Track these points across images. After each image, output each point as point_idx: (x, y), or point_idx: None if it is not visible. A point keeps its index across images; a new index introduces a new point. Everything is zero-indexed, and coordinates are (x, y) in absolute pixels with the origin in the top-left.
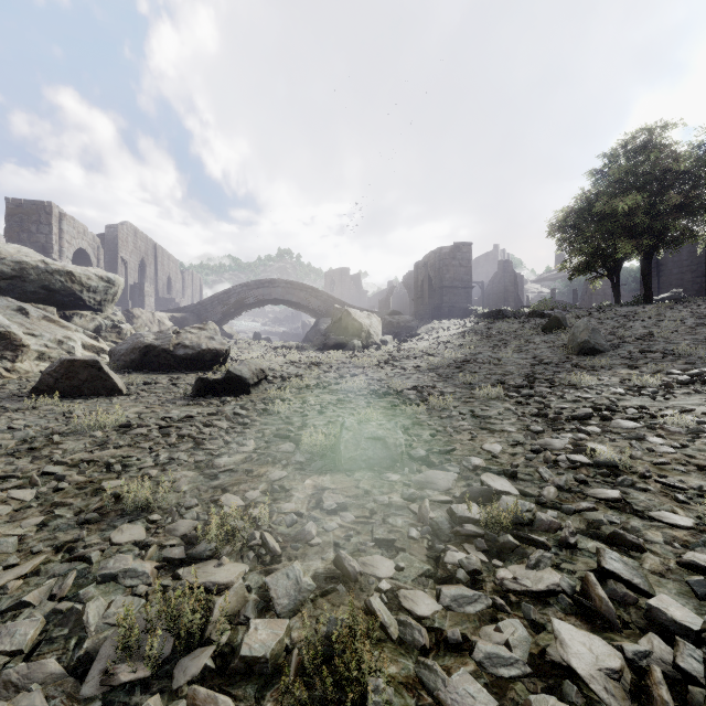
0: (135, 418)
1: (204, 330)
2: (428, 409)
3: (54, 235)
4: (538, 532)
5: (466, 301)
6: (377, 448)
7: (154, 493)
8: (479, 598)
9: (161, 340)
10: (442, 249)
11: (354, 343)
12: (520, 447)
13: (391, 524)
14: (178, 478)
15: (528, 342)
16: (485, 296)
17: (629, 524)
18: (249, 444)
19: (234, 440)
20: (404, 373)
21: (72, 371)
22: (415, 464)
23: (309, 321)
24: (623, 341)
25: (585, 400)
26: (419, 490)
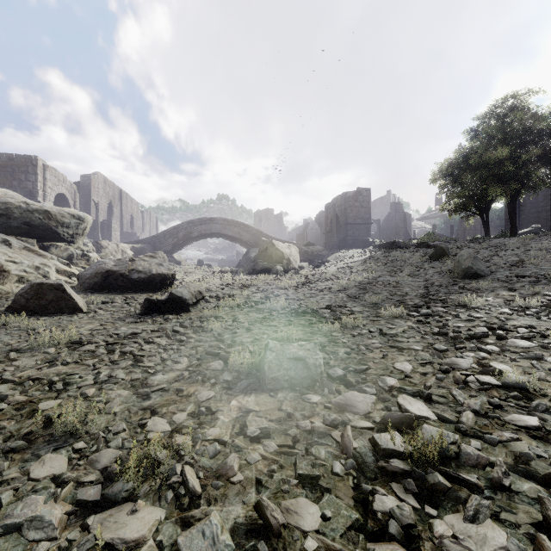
0: (87, 335)
1: (155, 258)
2: (341, 327)
3: (39, 182)
4: (466, 467)
5: (366, 235)
6: (298, 368)
7: (87, 415)
8: None
9: (119, 266)
10: (347, 194)
11: (277, 268)
12: (428, 366)
13: (314, 455)
14: (112, 397)
15: (419, 268)
16: (381, 230)
17: None
18: (183, 361)
19: (170, 357)
20: (318, 294)
21: (40, 292)
22: (334, 385)
23: (242, 250)
24: (500, 267)
25: (477, 320)
26: (340, 413)
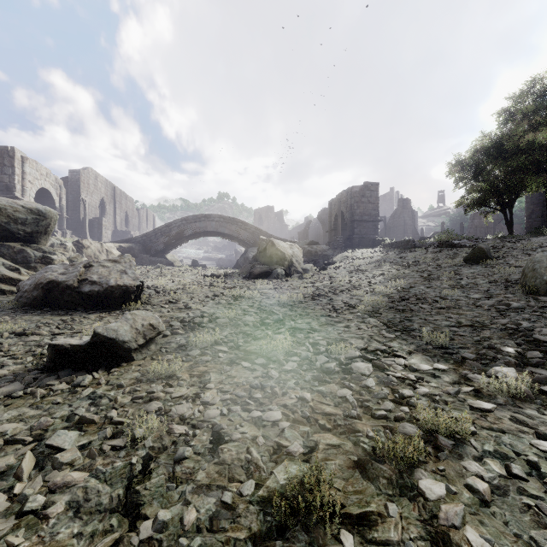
0: None
1: (119, 263)
2: (423, 439)
3: (17, 176)
4: None
5: (373, 233)
6: None
7: None
8: None
9: (67, 275)
10: (353, 188)
11: (278, 272)
12: None
13: None
14: None
15: (459, 274)
16: (387, 228)
17: None
18: None
19: None
20: (338, 317)
21: None
22: None
23: (241, 249)
24: None
25: None
26: None
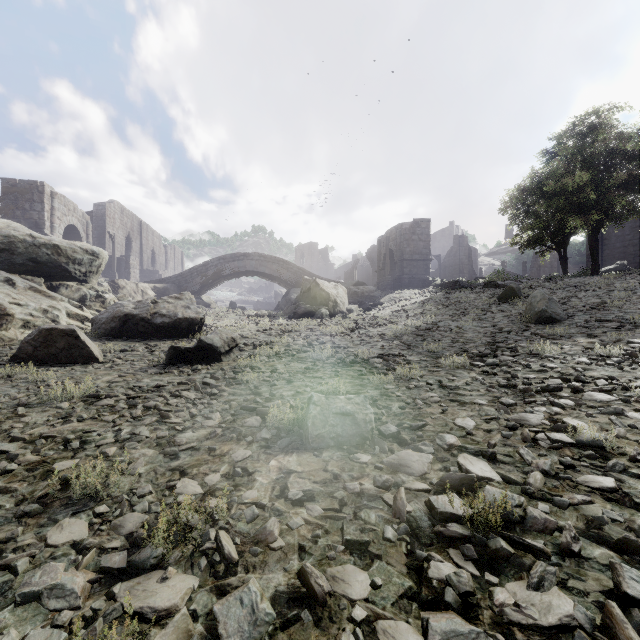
0: (105, 387)
1: (181, 300)
2: (395, 379)
3: (46, 212)
4: (532, 532)
5: (424, 273)
6: (346, 424)
7: (108, 476)
8: (477, 637)
9: (140, 309)
10: (403, 225)
11: (322, 312)
12: (493, 422)
13: (363, 520)
14: (136, 457)
15: (486, 311)
16: (442, 268)
17: (634, 523)
18: (215, 417)
19: (200, 413)
20: (369, 341)
21: (50, 339)
22: (386, 443)
23: (281, 291)
24: (578, 310)
25: (551, 370)
26: (392, 474)
